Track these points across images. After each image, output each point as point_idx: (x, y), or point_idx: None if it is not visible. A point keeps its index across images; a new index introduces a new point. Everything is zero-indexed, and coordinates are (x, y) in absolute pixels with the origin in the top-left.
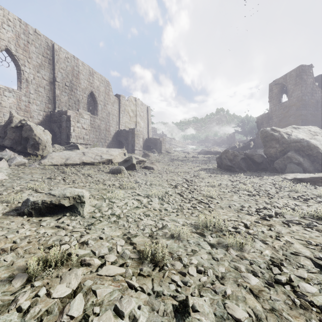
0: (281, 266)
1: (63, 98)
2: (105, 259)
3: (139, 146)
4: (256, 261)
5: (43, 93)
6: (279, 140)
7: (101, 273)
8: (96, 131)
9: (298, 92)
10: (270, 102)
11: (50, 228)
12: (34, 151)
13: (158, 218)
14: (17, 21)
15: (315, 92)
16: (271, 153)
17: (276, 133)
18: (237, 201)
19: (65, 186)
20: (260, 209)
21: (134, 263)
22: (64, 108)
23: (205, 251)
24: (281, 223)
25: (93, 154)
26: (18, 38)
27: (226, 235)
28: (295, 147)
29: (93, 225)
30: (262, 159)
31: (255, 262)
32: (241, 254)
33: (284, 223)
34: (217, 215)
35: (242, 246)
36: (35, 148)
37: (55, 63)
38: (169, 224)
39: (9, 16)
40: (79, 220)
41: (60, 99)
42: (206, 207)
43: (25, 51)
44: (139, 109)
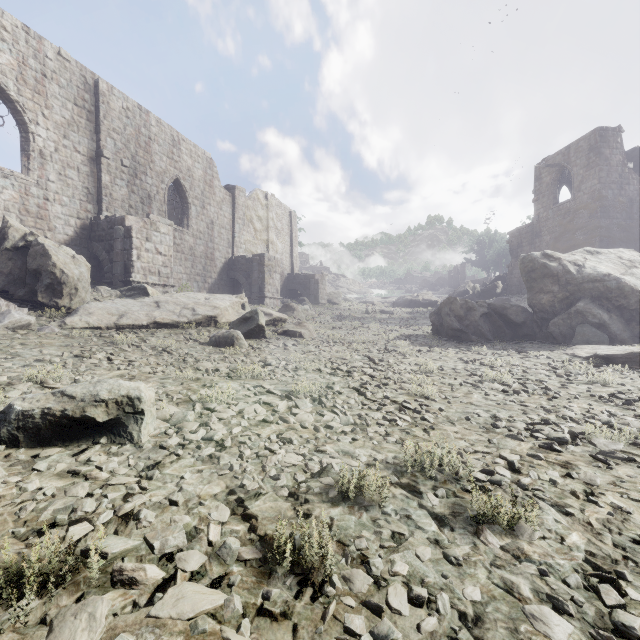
0: (619, 581)
1: (117, 192)
2: (176, 564)
3: (274, 290)
4: (553, 565)
5: (76, 181)
6: (559, 277)
7: (158, 614)
8: (186, 258)
9: (593, 181)
10: (537, 203)
11: (55, 477)
12: (53, 298)
13: (310, 447)
14: (22, 32)
15: (626, 182)
16: (544, 304)
17: (554, 262)
18: (482, 406)
19: (109, 374)
20: (535, 424)
21: (248, 576)
22: (120, 213)
23: (425, 536)
24: (589, 458)
25: (178, 306)
26: (24, 67)
27: (472, 493)
28: (592, 291)
29: (159, 468)
30: (525, 316)
31: (553, 568)
32: (513, 546)
33: (596, 459)
34: (443, 440)
35: (511, 522)
36: (55, 293)
37: (101, 119)
38: (336, 463)
39: (3, 21)
40: (128, 454)
41: (110, 194)
42: (416, 420)
43: (39, 94)
44: (273, 215)
